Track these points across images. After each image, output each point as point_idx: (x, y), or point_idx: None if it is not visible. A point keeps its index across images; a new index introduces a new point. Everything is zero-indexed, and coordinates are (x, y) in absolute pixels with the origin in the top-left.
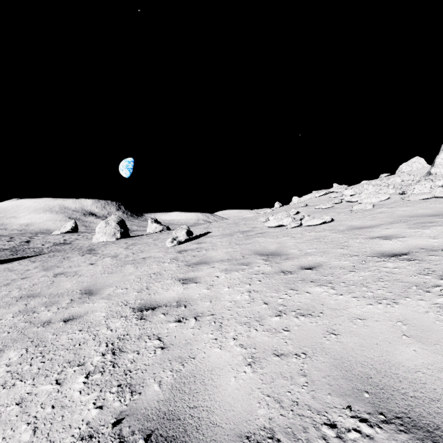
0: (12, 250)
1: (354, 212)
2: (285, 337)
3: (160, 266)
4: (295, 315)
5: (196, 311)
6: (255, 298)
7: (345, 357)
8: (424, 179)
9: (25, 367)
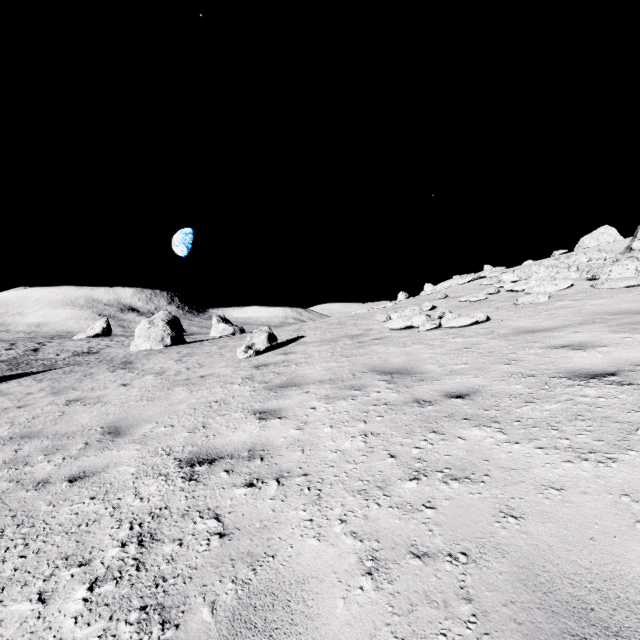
0: (11, 362)
1: (519, 306)
2: (428, 520)
3: (227, 389)
4: (443, 479)
5: (280, 467)
6: (374, 447)
7: (539, 564)
8: (625, 257)
9: None
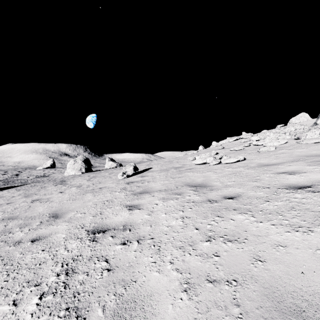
0: (4, 181)
1: (260, 152)
2: (216, 262)
3: (112, 194)
4: (223, 241)
5: (139, 234)
6: (187, 224)
7: (275, 286)
8: (314, 128)
9: None
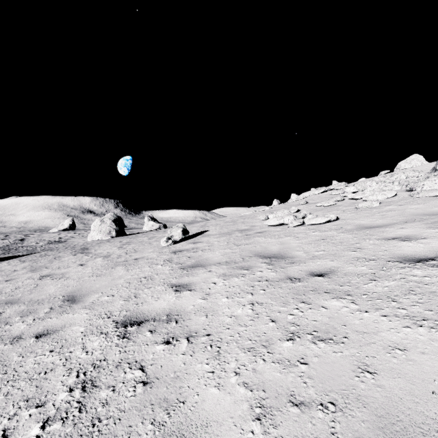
0: (4, 248)
1: (359, 209)
2: (303, 374)
3: (153, 268)
4: (312, 340)
5: (189, 328)
6: (259, 313)
7: (393, 414)
8: (433, 175)
9: None
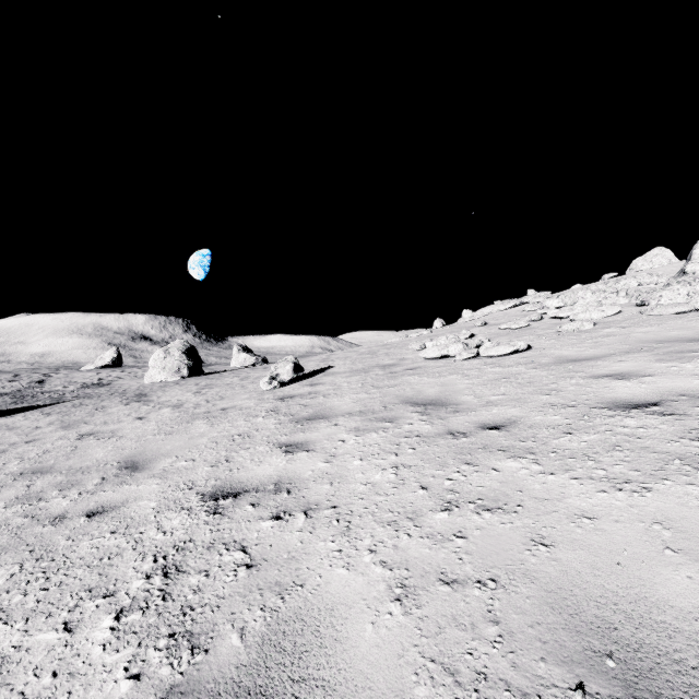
0: (15, 395)
1: (563, 334)
2: (459, 549)
3: (250, 422)
4: (475, 510)
5: (308, 500)
6: (405, 479)
7: (567, 588)
8: (677, 282)
9: (15, 597)
